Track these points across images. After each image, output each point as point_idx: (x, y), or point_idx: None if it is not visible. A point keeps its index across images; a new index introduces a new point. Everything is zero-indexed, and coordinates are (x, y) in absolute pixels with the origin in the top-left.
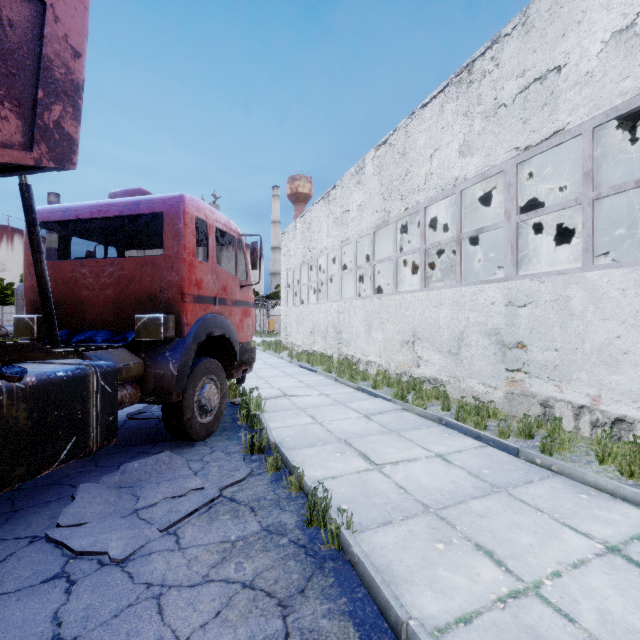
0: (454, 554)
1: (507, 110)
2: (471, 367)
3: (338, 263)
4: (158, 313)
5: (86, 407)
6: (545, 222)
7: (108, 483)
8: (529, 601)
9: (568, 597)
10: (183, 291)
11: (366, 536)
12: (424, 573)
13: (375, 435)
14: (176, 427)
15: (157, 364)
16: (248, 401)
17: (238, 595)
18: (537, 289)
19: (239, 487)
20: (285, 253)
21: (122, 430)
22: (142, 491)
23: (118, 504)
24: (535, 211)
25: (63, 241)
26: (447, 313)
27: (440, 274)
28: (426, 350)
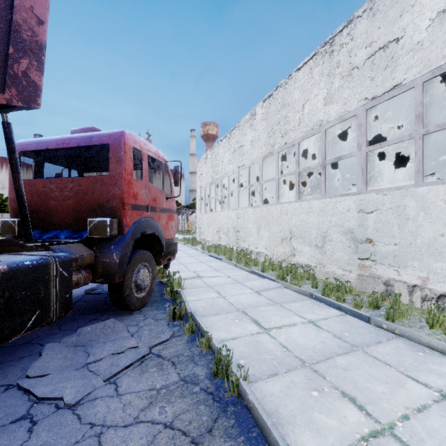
0: (326, 400)
1: (359, 71)
2: (332, 256)
3: (236, 182)
4: (105, 217)
5: (48, 288)
6: (383, 153)
7: (67, 343)
8: (386, 440)
9: (416, 437)
10: (123, 201)
11: (258, 385)
12: (303, 416)
13: (264, 306)
14: (118, 301)
15: (104, 255)
16: (172, 281)
17: (161, 434)
18: (381, 200)
19: (164, 346)
20: (199, 176)
21: (80, 302)
22: (92, 349)
23: (74, 359)
24: (379, 144)
25: (38, 165)
26: (315, 218)
27: (308, 190)
28: (300, 244)
